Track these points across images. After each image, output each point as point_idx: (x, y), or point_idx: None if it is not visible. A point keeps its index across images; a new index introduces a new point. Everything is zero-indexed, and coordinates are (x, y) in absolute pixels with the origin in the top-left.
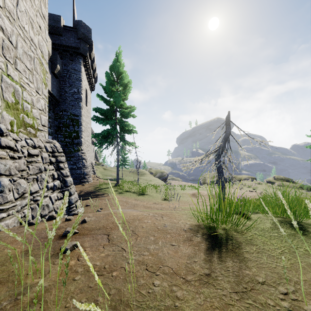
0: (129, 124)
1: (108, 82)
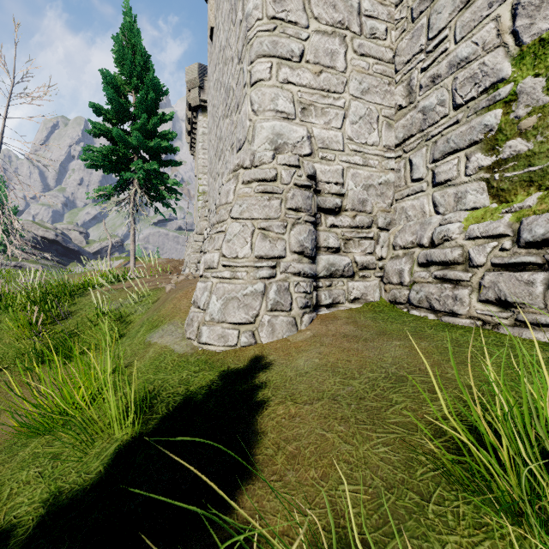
0: None
1: None
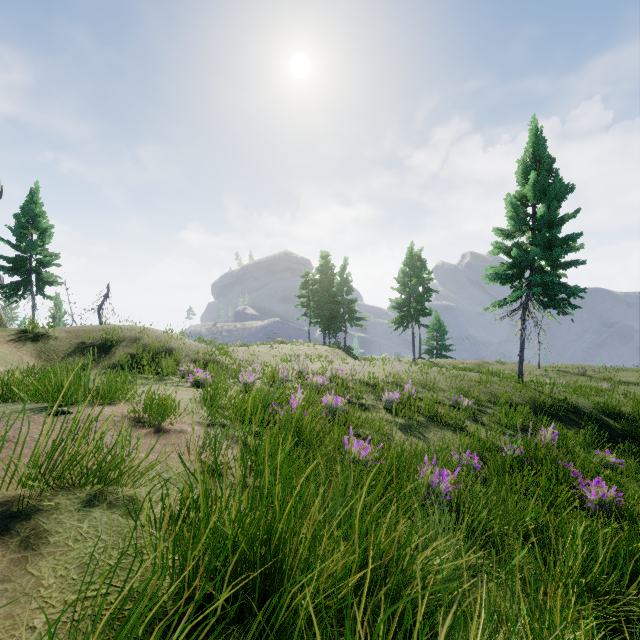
0: (48, 277)
1: (19, 225)
